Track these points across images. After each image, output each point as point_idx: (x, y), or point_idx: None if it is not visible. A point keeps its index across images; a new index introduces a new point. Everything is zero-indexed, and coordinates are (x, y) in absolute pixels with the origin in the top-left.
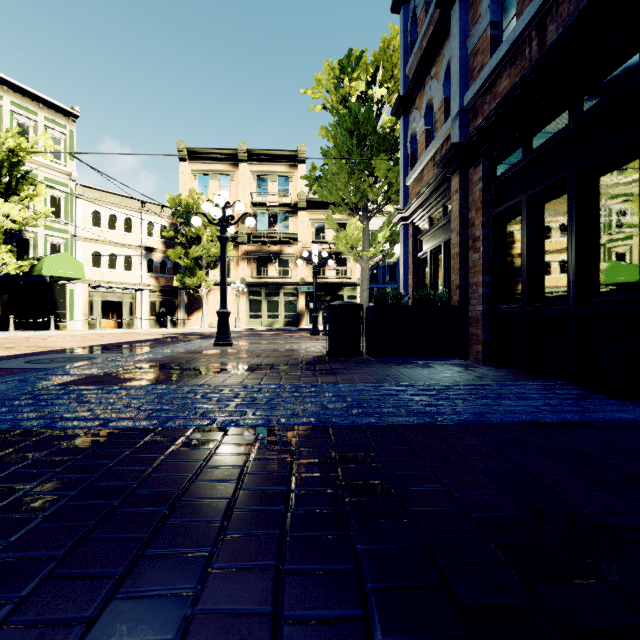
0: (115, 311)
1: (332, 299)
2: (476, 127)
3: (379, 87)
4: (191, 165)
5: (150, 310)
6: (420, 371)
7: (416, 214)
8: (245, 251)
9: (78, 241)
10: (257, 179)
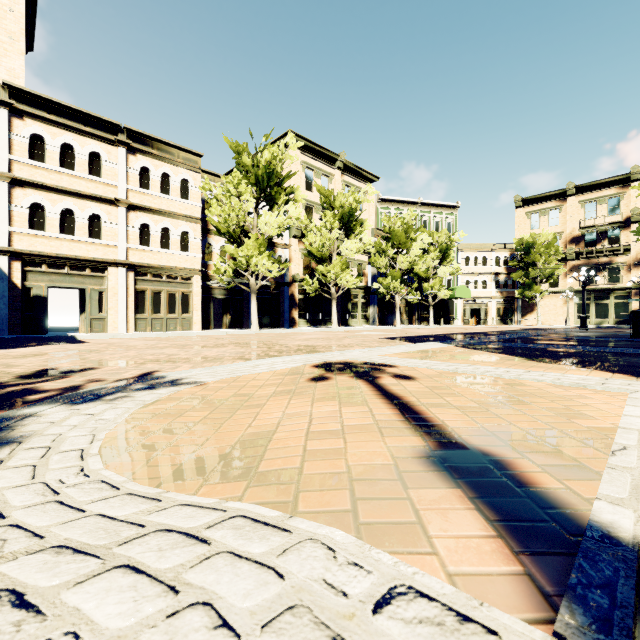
0: (475, 314)
1: None
2: None
3: None
4: (524, 209)
5: (496, 313)
6: None
7: None
8: (572, 266)
9: (459, 276)
10: (584, 206)
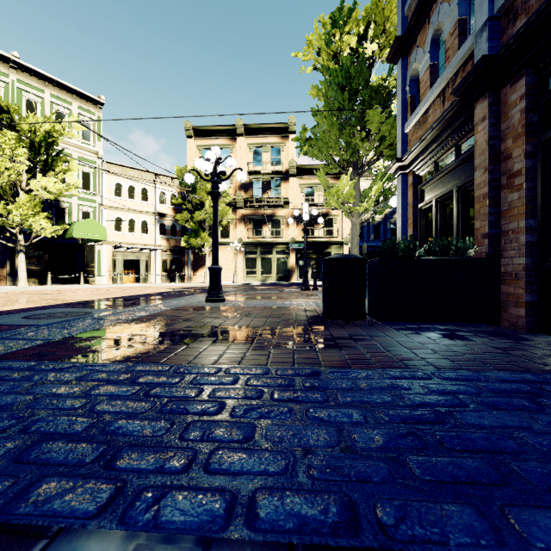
0: (134, 268)
1: (320, 256)
2: (522, 25)
3: (370, 43)
4: (196, 141)
5: (162, 267)
6: (453, 344)
7: (418, 161)
8: (242, 215)
9: (104, 209)
10: (252, 150)
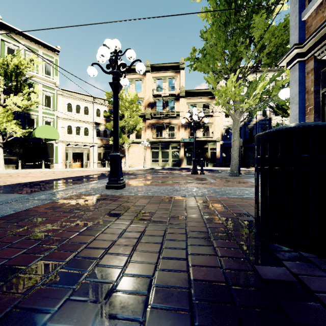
0: (80, 158)
1: (200, 150)
2: None
3: None
4: None
5: (98, 157)
6: None
7: None
8: (149, 123)
9: (59, 120)
10: (156, 81)
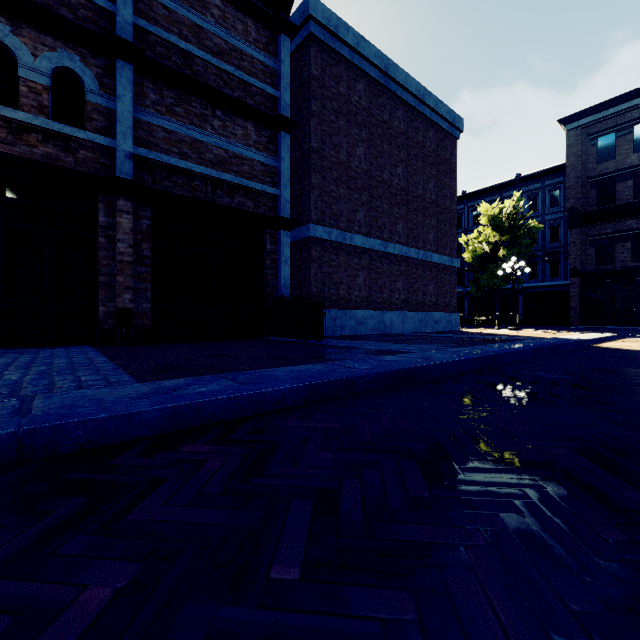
0: None
1: None
2: None
3: None
4: None
5: None
6: None
7: None
8: None
9: None
10: None
